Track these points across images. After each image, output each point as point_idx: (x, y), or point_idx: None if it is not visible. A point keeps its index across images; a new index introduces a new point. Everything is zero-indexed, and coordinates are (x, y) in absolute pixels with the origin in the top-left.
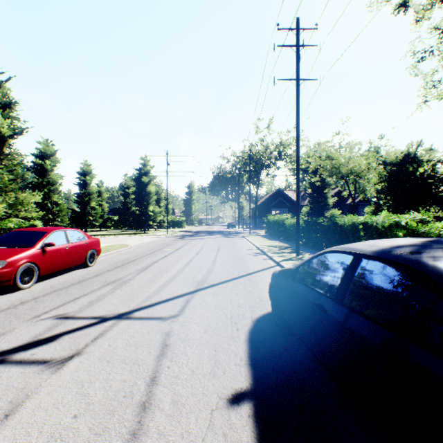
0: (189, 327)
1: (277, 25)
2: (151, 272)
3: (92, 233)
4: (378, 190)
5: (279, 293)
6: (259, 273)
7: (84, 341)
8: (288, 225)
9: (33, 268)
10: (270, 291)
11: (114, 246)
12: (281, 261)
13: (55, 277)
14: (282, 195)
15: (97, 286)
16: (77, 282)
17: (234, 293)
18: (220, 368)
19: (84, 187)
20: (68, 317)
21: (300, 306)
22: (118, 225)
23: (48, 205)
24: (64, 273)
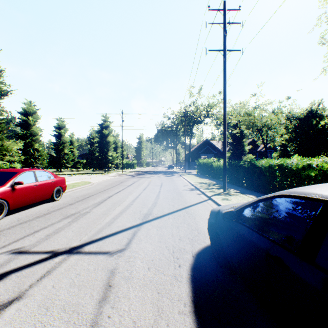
0: (133, 263)
1: (208, 7)
2: (105, 205)
3: (65, 173)
4: (287, 139)
5: (220, 233)
6: (195, 206)
7: (29, 281)
8: (215, 166)
9: (3, 203)
10: (209, 227)
11: (79, 183)
12: (212, 196)
13: (25, 210)
14: (209, 144)
15: (58, 219)
16: (42, 215)
17: (175, 226)
18: (163, 318)
19: (59, 138)
20: (23, 251)
21: (248, 252)
22: (86, 167)
23: (31, 152)
24: (33, 207)
